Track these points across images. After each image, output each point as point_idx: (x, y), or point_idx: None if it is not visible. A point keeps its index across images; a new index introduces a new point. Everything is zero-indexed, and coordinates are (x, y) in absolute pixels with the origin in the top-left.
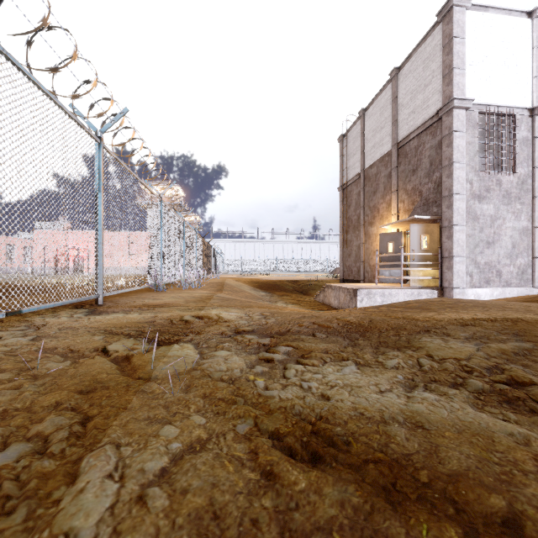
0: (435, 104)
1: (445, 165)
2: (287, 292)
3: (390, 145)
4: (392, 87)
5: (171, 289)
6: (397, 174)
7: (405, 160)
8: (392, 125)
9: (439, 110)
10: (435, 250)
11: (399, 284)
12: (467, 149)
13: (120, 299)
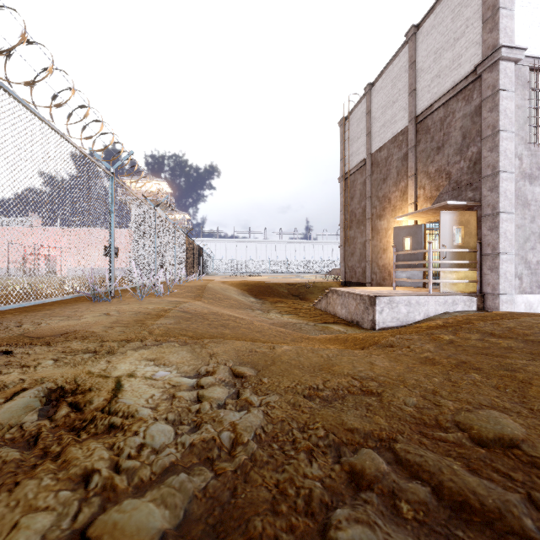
0: (471, 60)
1: (487, 135)
2: (281, 297)
3: (405, 121)
4: (408, 51)
5: (126, 297)
6: (415, 155)
7: (426, 137)
8: (409, 96)
9: (477, 65)
10: (471, 245)
11: (420, 288)
12: (516, 114)
13: (5, 320)
